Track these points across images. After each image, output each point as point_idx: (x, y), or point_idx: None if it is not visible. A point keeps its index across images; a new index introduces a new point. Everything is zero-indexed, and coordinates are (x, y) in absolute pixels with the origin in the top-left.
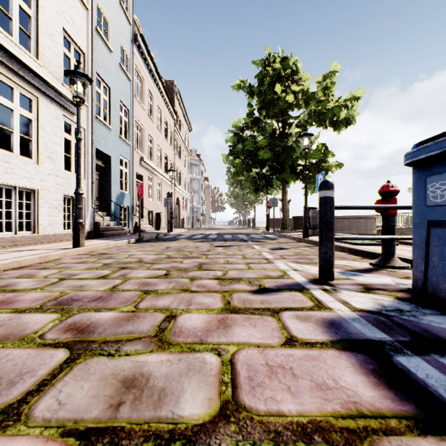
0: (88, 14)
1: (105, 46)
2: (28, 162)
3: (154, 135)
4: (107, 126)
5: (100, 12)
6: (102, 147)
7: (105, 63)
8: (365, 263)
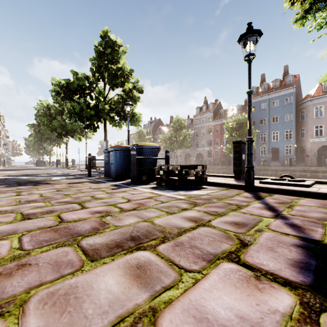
0: None
1: None
2: None
3: None
4: None
5: None
6: None
7: None
8: None
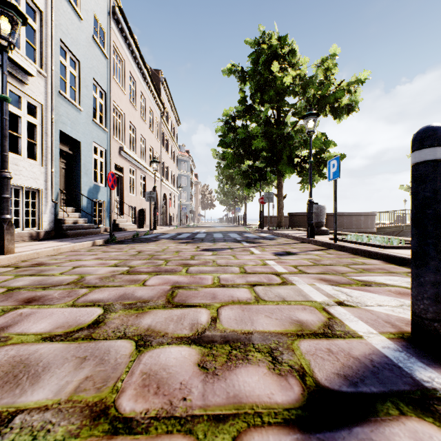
0: None
1: (73, 10)
2: None
3: (137, 124)
4: (75, 105)
5: None
6: (69, 130)
7: (73, 31)
8: None
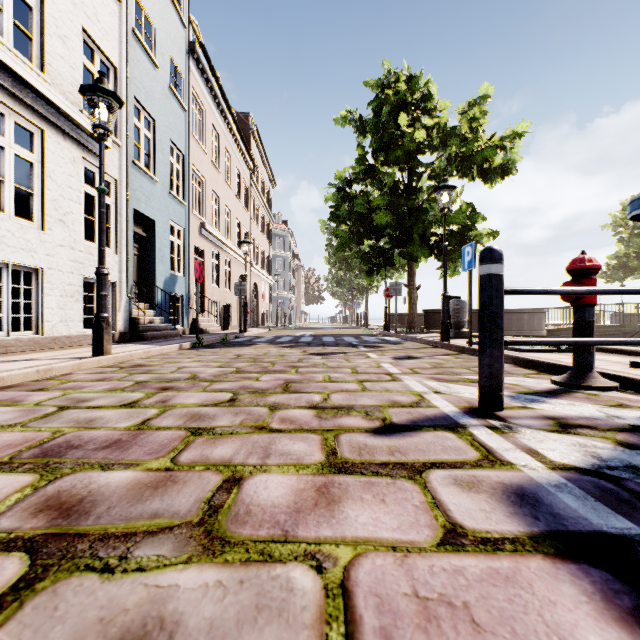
0: (120, 8)
1: (147, 58)
2: (27, 227)
3: (220, 191)
4: (150, 176)
5: (140, 7)
6: (143, 207)
7: (147, 83)
8: (544, 380)
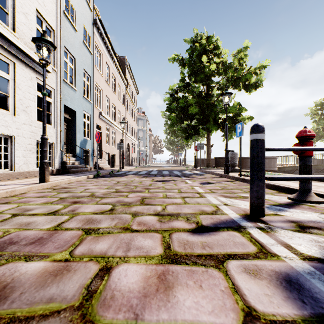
0: None
1: (71, 26)
2: (5, 114)
3: (110, 96)
4: (73, 88)
5: None
6: (69, 104)
7: (71, 39)
8: (283, 197)
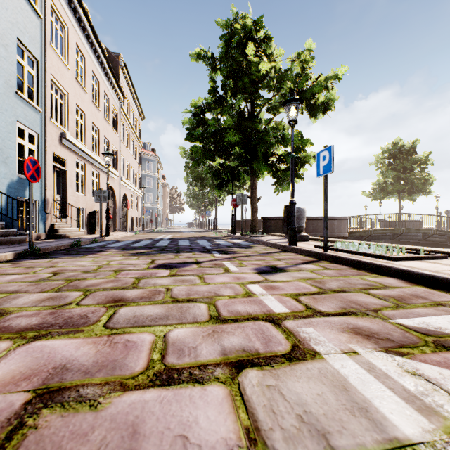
0: None
1: None
2: None
3: (87, 109)
4: None
5: None
6: None
7: None
8: None
